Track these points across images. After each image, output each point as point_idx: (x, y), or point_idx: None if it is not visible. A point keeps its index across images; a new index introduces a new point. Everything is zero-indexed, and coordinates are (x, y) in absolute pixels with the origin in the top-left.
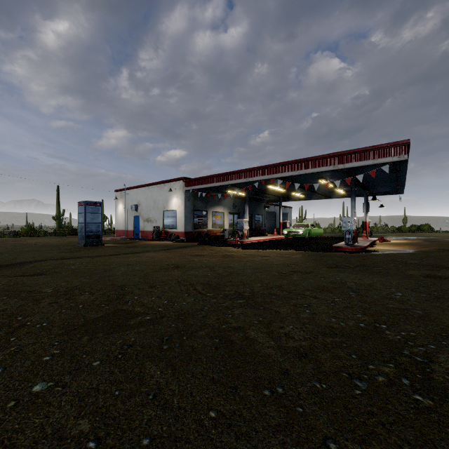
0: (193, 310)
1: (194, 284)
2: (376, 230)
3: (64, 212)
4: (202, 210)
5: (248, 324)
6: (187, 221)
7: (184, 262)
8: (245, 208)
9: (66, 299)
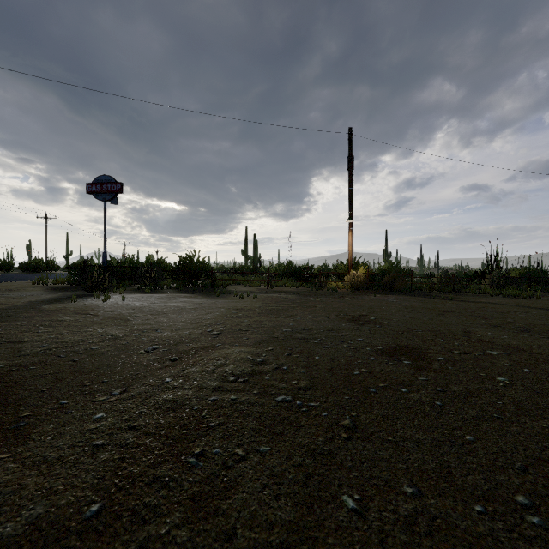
0: None
1: None
2: None
3: None
4: None
5: None
6: None
7: None
8: None
9: None
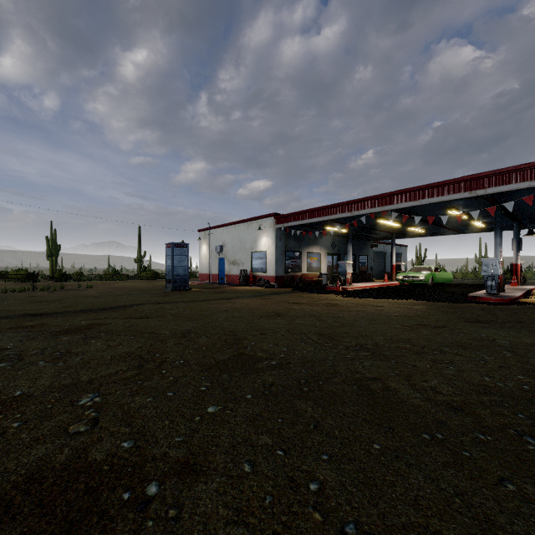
0: (317, 358)
1: (306, 333)
2: (531, 275)
3: (145, 255)
4: (295, 251)
5: (384, 375)
6: (278, 263)
7: (283, 310)
8: (348, 248)
9: (187, 341)
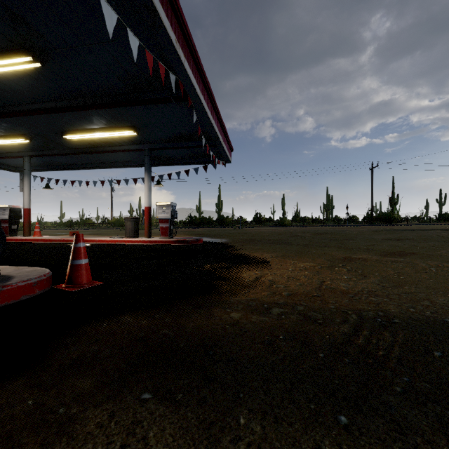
0: None
1: None
2: None
3: None
4: None
5: None
6: None
7: None
8: None
9: None
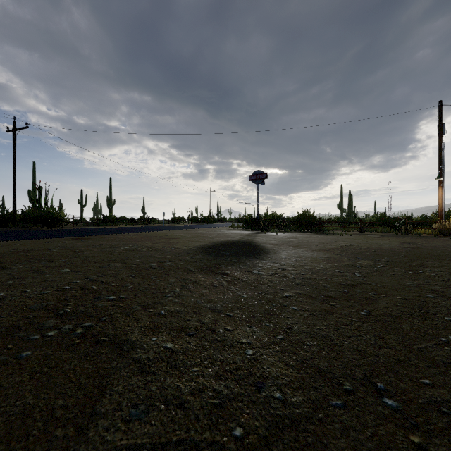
0: None
1: None
2: None
3: None
4: None
5: None
6: None
7: None
8: None
9: None
